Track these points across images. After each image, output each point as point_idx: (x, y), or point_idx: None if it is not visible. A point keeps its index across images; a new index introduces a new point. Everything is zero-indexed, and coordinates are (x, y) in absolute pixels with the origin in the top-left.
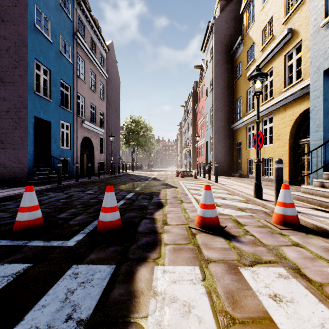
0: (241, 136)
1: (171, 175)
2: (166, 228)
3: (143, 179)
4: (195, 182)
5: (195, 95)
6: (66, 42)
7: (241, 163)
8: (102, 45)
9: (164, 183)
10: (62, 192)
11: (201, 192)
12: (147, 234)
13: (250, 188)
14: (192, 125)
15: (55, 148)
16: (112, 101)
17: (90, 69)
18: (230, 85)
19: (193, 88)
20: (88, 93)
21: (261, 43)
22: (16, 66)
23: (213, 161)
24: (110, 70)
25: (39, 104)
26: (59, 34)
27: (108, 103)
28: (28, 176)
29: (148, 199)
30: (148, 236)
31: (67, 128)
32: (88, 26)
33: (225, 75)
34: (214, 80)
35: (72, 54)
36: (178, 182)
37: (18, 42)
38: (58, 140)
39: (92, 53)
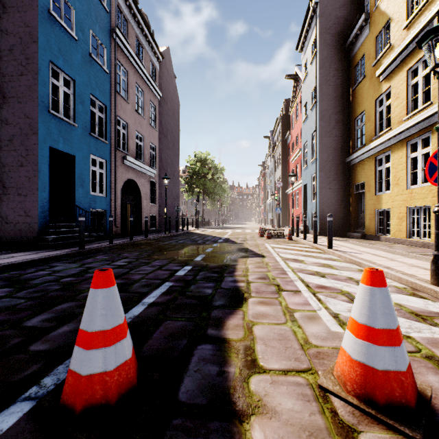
0: (365, 173)
1: (252, 235)
2: (255, 388)
3: (210, 241)
4: (292, 246)
5: (286, 119)
6: (99, 42)
7: (365, 216)
8: (153, 50)
9: (242, 248)
10: (78, 262)
11: (308, 265)
12: (202, 420)
13: (400, 261)
14: (280, 163)
15: (82, 194)
16: (169, 131)
17: (135, 83)
18: (344, 95)
19: (282, 110)
20: (132, 117)
21: (406, 16)
22: (22, 73)
23: (317, 213)
24: (165, 87)
25: (56, 129)
26: (88, 28)
27: (162, 133)
28: (39, 235)
29: (214, 281)
30: (204, 434)
31: (101, 166)
32: (133, 22)
33: (336, 81)
34: (319, 90)
35: (108, 60)
36: (264, 247)
37: (25, 37)
38: (87, 182)
39: (138, 60)
